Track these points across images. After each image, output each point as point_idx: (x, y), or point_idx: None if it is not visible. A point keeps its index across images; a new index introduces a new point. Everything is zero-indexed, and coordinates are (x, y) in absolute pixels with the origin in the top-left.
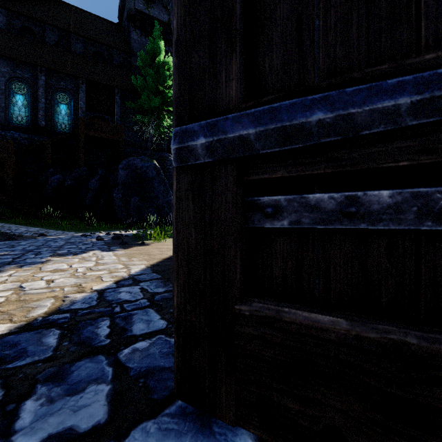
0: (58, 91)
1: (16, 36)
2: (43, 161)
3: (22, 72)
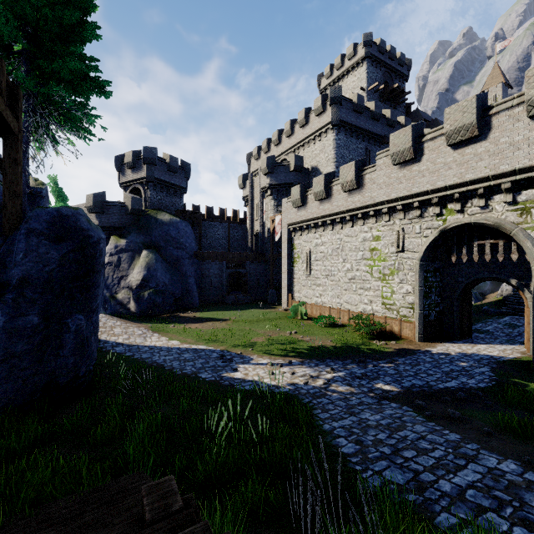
0: None
1: None
2: None
3: None
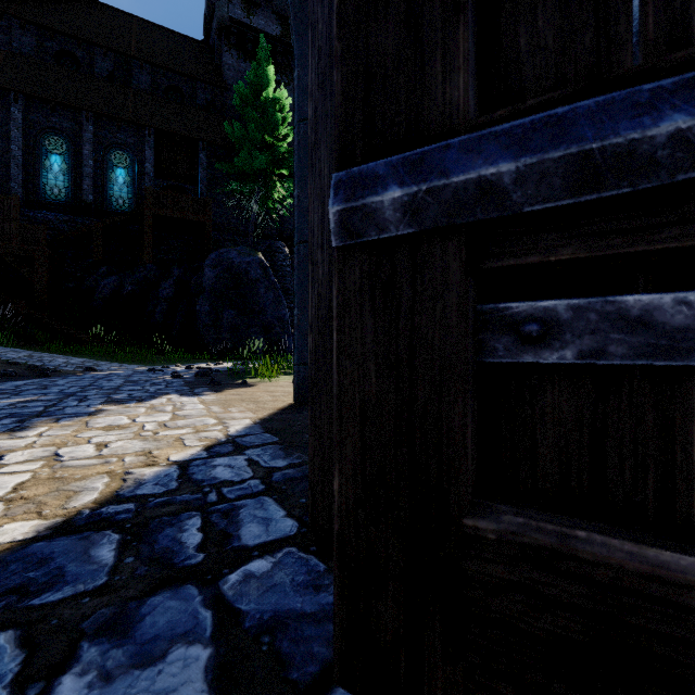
0: (113, 148)
1: (50, 65)
2: (90, 255)
3: (59, 120)
